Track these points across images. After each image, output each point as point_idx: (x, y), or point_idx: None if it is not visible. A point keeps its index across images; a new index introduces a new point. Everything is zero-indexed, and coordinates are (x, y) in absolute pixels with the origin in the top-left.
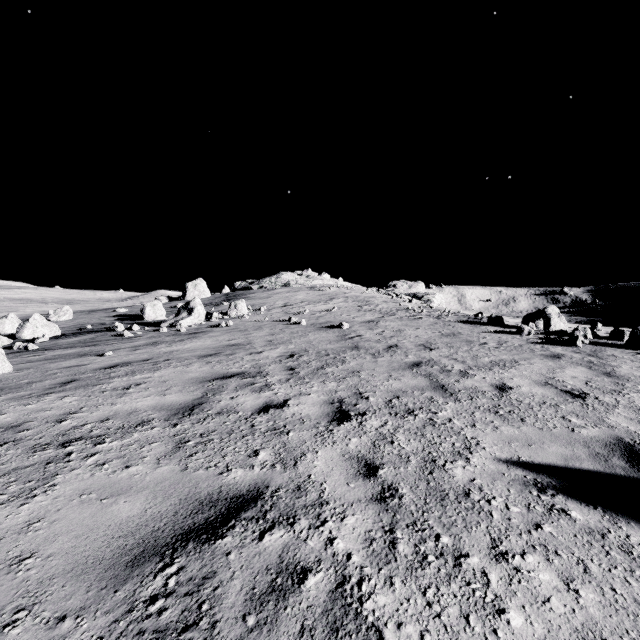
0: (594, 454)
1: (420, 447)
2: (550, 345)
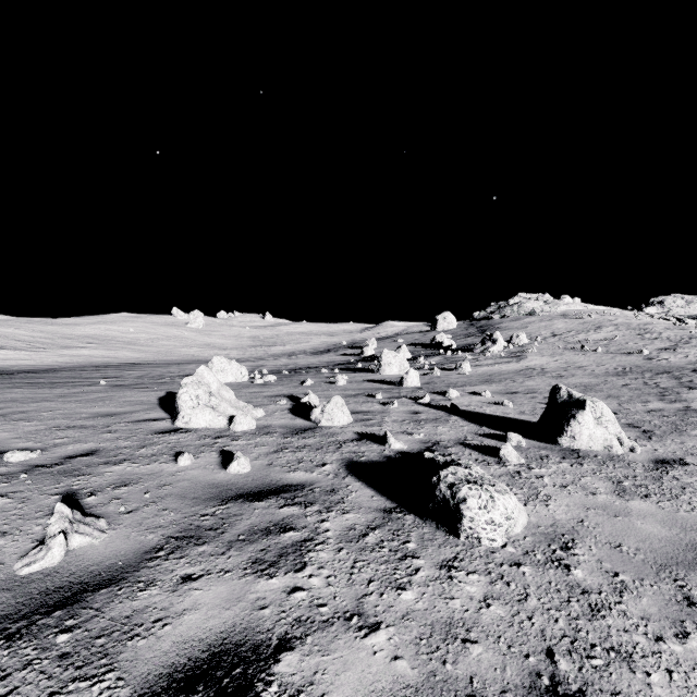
0: None
1: None
2: None
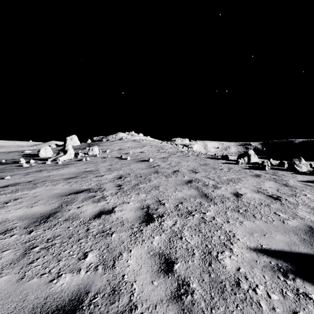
0: (302, 240)
1: (199, 241)
2: (253, 169)
